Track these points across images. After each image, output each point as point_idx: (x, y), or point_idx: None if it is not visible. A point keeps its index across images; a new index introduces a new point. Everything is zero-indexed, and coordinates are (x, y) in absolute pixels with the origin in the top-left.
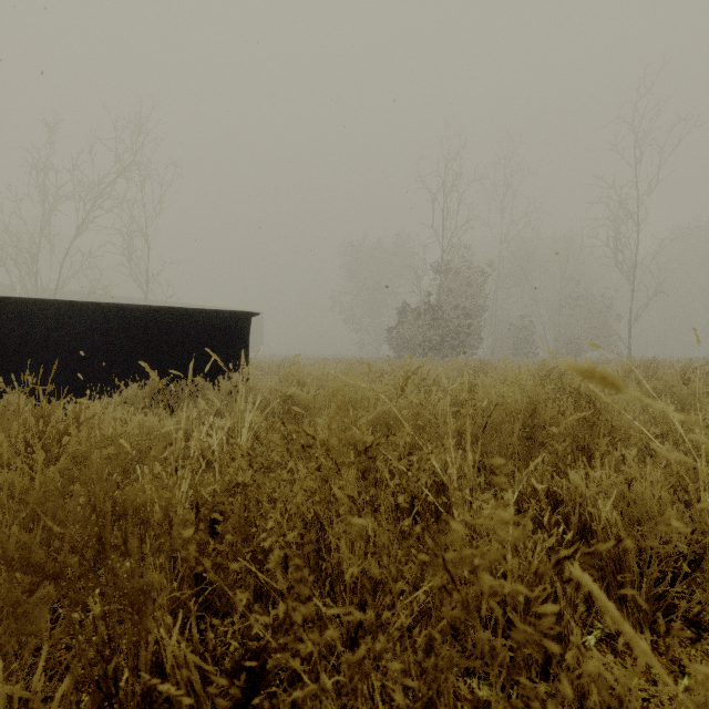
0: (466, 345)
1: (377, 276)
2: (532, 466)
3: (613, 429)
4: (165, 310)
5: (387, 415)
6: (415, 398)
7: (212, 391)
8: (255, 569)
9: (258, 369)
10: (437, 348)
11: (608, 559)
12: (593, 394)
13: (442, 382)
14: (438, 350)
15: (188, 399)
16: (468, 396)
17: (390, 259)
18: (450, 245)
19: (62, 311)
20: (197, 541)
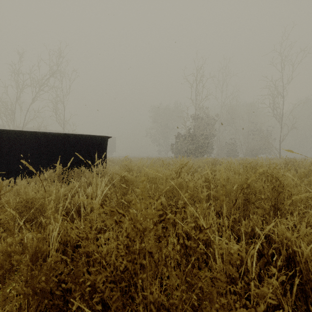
0: (206, 151)
1: (166, 121)
2: (268, 228)
3: (290, 195)
4: (67, 135)
5: (172, 187)
6: (186, 178)
7: (88, 173)
8: (83, 306)
9: (112, 162)
10: (193, 153)
11: (308, 281)
12: (279, 177)
13: (197, 169)
14: (193, 154)
15: (78, 177)
16: (212, 176)
17: (172, 113)
18: (199, 107)
19: (18, 135)
20: (40, 289)
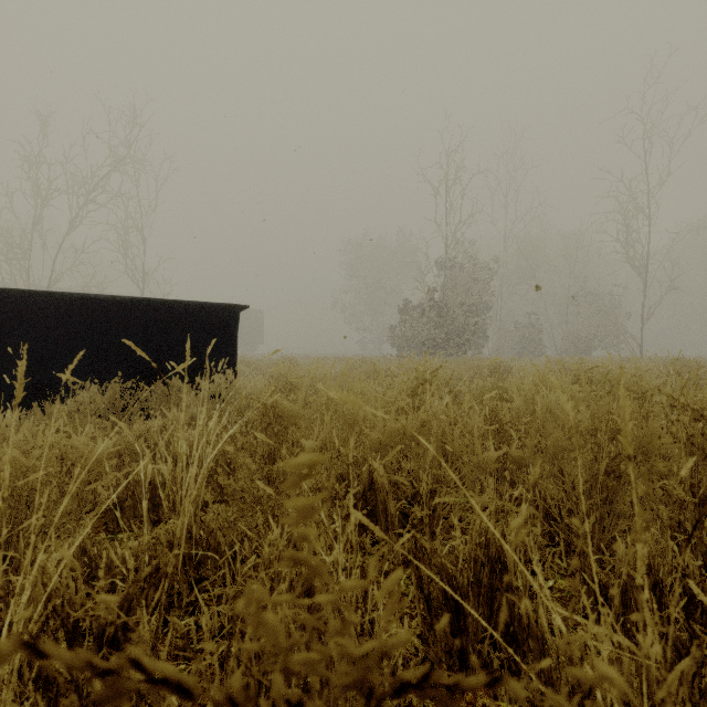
0: (472, 343)
1: (379, 274)
2: None
3: None
4: (140, 302)
5: (400, 434)
6: (441, 410)
7: (188, 395)
8: None
9: (253, 368)
10: (441, 346)
11: None
12: (703, 408)
13: (454, 384)
14: (442, 349)
15: (165, 403)
16: (504, 405)
17: (392, 257)
18: (455, 240)
19: (16, 302)
20: None
